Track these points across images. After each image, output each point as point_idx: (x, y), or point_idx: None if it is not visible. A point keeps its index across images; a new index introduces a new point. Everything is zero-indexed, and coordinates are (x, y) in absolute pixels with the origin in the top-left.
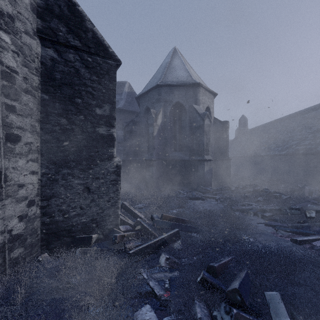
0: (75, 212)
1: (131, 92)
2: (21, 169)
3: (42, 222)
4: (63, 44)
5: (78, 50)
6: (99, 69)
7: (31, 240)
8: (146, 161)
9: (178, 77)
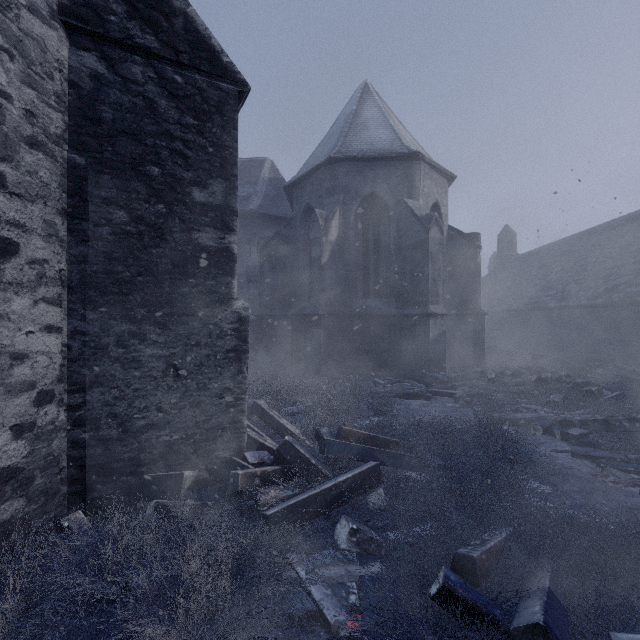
0: (147, 420)
1: (275, 178)
2: (20, 318)
3: (71, 440)
4: (119, 43)
5: (153, 57)
6: (199, 102)
7: (45, 482)
8: (305, 317)
9: (372, 141)
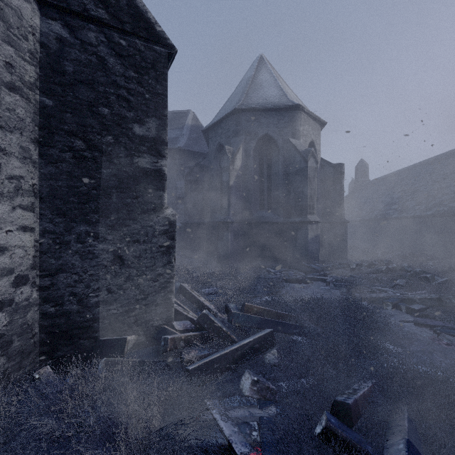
0: (99, 298)
1: (196, 125)
2: (1, 220)
3: (42, 313)
4: (78, 15)
5: (104, 26)
6: (139, 60)
7: (21, 344)
8: (218, 224)
9: (266, 97)
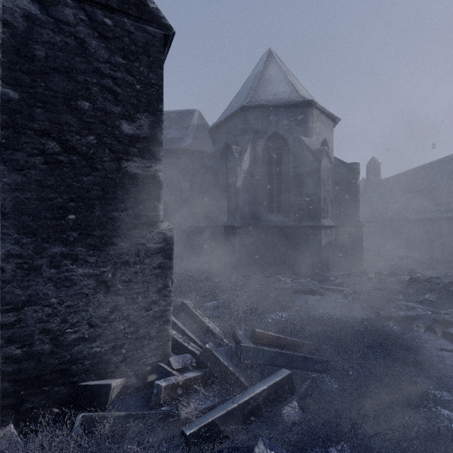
0: (78, 334)
1: (202, 124)
2: None
3: (5, 356)
4: None
5: (84, 1)
6: (128, 43)
7: None
8: (224, 228)
9: (275, 93)
